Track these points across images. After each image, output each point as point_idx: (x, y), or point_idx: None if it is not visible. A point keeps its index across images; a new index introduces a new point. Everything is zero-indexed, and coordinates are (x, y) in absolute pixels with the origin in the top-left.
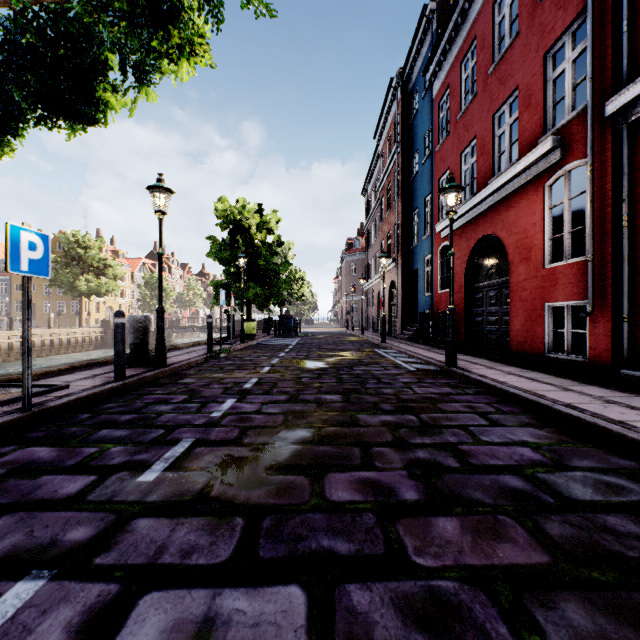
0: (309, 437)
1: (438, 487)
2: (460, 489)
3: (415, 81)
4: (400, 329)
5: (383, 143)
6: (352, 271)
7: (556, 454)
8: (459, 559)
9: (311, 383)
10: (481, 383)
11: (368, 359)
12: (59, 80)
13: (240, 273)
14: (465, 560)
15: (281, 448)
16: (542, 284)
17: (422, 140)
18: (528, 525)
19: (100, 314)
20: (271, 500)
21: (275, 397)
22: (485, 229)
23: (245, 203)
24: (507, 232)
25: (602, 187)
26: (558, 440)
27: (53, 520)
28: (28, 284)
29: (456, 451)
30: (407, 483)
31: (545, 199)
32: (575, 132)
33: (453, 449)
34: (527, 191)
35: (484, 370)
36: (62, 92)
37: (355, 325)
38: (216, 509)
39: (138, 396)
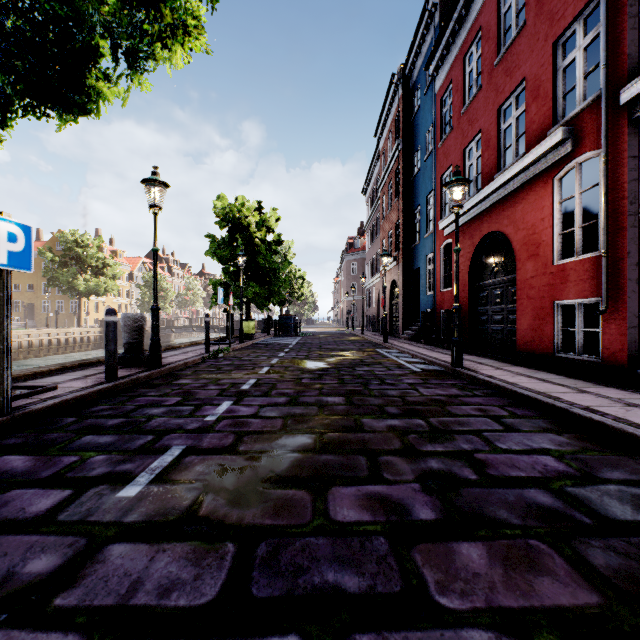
0: (310, 444)
1: (457, 504)
2: (482, 506)
3: (417, 77)
4: (401, 329)
5: (384, 141)
6: (352, 271)
7: (583, 464)
8: (491, 599)
9: (312, 384)
10: (490, 384)
11: (370, 359)
12: (47, 66)
13: (239, 272)
14: (499, 600)
15: (279, 457)
16: (551, 281)
17: (424, 136)
18: (566, 553)
19: (99, 314)
20: (267, 520)
21: (274, 399)
22: (490, 225)
23: (244, 201)
24: (514, 228)
25: (617, 179)
26: (582, 447)
27: (14, 546)
28: (7, 278)
29: (472, 460)
30: (421, 499)
31: (554, 193)
32: (587, 122)
33: (468, 458)
34: (535, 185)
35: (492, 370)
36: (50, 79)
37: (355, 325)
38: (204, 532)
39: (129, 398)
